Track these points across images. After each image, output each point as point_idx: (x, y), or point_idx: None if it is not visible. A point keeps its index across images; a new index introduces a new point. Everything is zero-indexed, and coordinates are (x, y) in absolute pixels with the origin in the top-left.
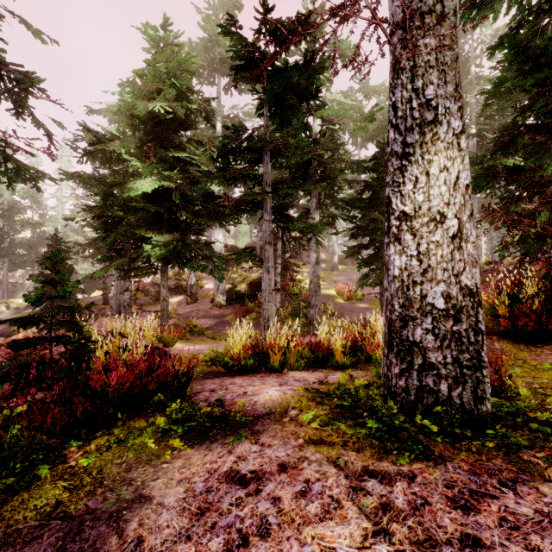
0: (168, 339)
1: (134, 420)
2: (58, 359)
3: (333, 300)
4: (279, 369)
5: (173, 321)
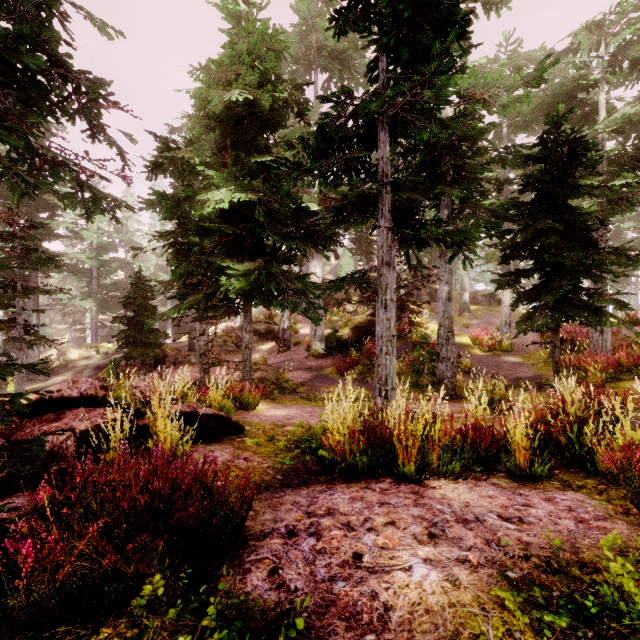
0: (248, 399)
1: (96, 639)
2: (63, 439)
3: (467, 351)
4: (414, 479)
5: (260, 373)
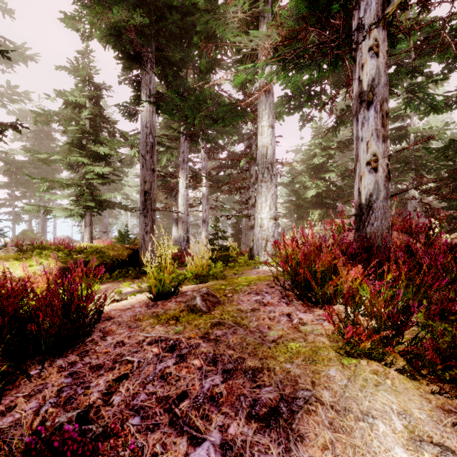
0: None
1: None
2: None
3: None
4: None
5: None
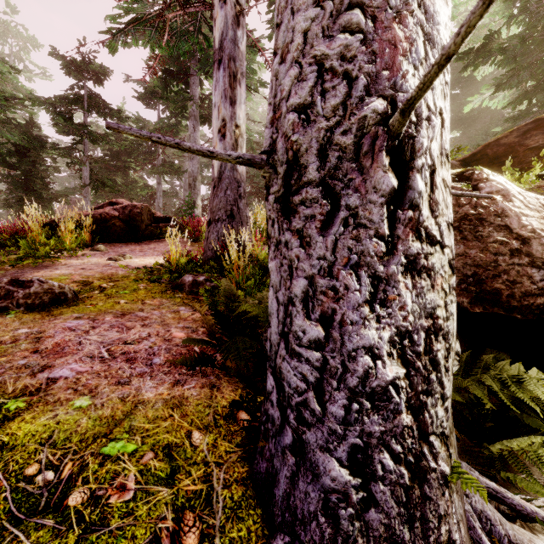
0: None
1: None
2: None
3: None
4: None
5: None
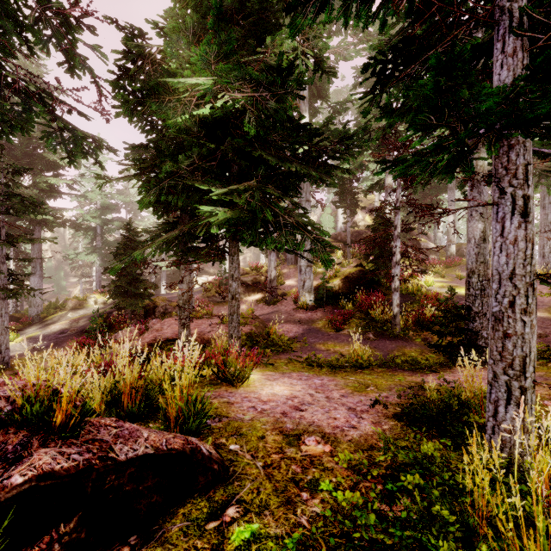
0: (235, 370)
1: None
2: None
3: None
4: None
5: (248, 327)
